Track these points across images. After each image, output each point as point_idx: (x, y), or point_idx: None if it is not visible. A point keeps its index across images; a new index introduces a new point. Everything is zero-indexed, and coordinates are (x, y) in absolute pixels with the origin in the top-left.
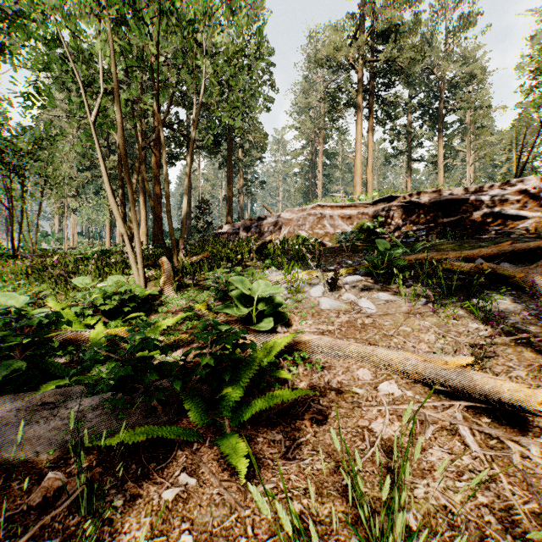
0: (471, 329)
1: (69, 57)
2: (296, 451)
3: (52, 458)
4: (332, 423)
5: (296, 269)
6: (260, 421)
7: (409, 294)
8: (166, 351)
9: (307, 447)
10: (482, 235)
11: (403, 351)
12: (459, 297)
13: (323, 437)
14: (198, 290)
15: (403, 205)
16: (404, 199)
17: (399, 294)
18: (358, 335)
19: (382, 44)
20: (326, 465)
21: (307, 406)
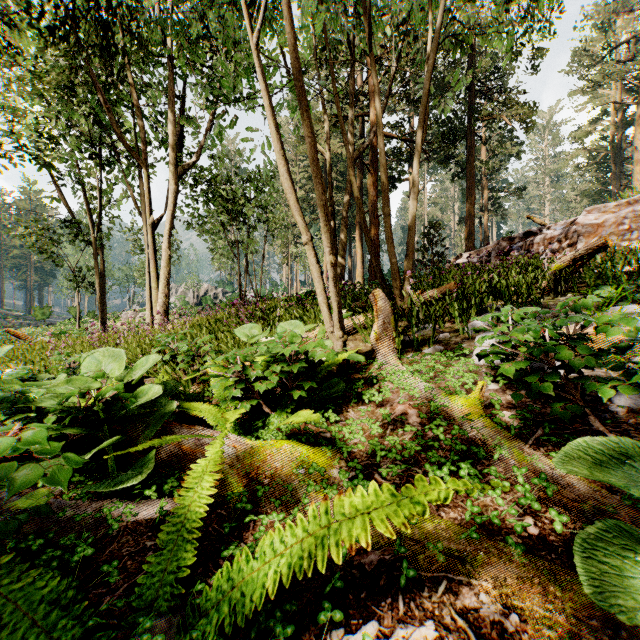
0: None
1: None
2: None
3: None
4: None
5: None
6: None
7: None
8: None
9: None
10: None
11: None
12: None
13: None
14: (447, 356)
15: None
16: None
17: None
18: None
19: None
20: None
21: None
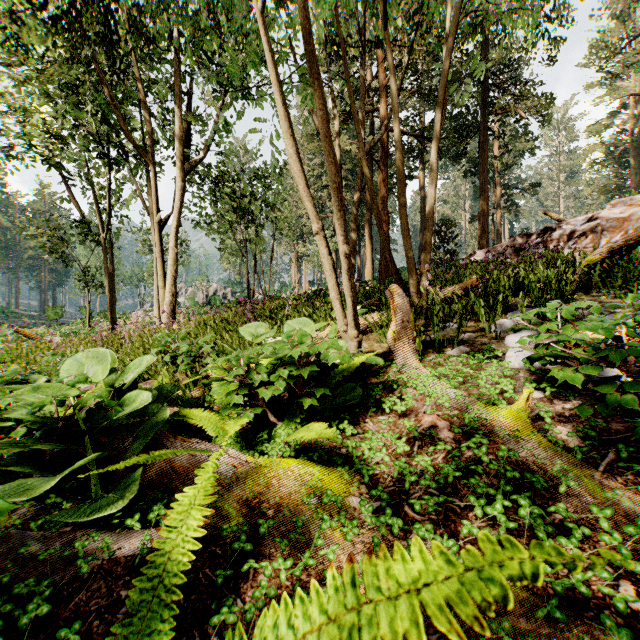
0: None
1: None
2: None
3: None
4: None
5: None
6: None
7: None
8: None
9: None
10: None
11: None
12: None
13: None
14: (476, 358)
15: None
16: None
17: None
18: None
19: None
20: None
21: None
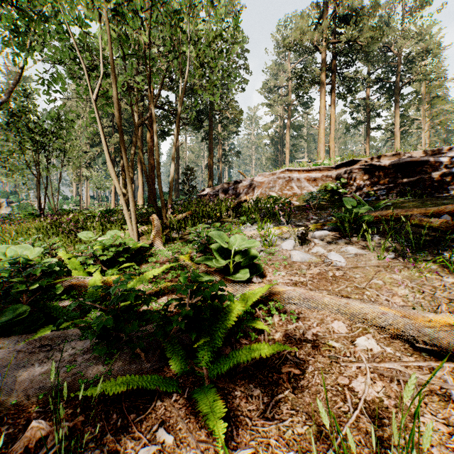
0: (446, 284)
1: (75, 45)
2: (275, 410)
3: (42, 402)
4: (310, 379)
5: (268, 225)
6: (237, 372)
7: (377, 248)
8: (148, 302)
9: (286, 405)
10: (441, 193)
11: (377, 304)
12: (428, 251)
13: (302, 394)
14: (183, 243)
15: (364, 168)
16: (365, 162)
17: (367, 248)
18: (330, 287)
19: (343, 27)
20: (307, 429)
21: (284, 358)
